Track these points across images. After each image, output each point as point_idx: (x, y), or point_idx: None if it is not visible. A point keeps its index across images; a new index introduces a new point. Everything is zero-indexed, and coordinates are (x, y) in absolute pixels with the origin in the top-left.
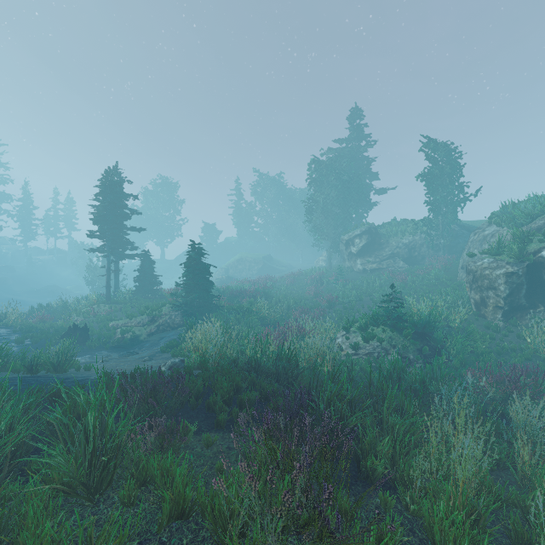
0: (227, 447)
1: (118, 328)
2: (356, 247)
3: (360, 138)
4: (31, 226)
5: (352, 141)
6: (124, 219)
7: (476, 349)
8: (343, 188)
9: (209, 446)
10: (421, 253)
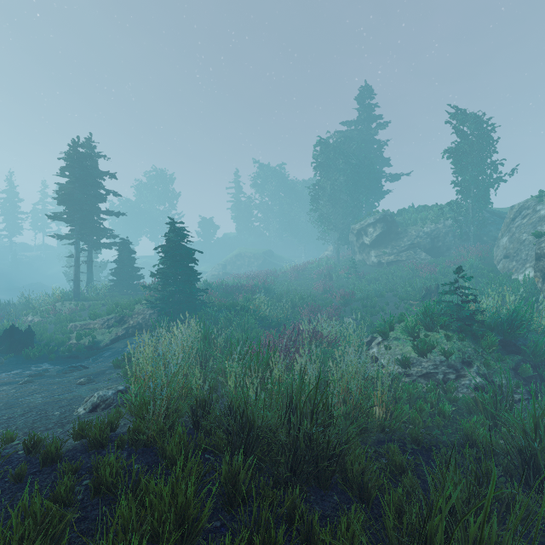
0: None
1: (77, 331)
2: (369, 237)
3: (370, 119)
4: (15, 219)
5: (362, 123)
6: (99, 200)
7: None
8: (353, 173)
9: None
10: (445, 243)
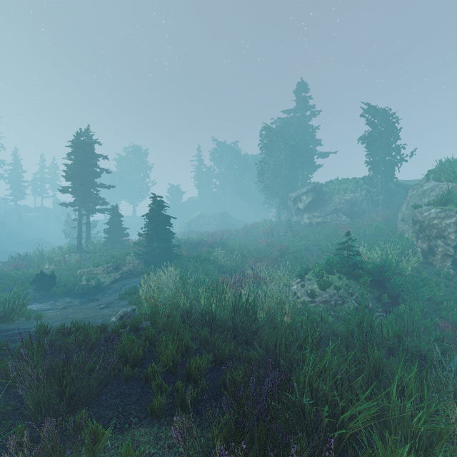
0: None
1: (85, 275)
2: (303, 203)
3: (305, 109)
4: (20, 187)
5: (299, 112)
6: (95, 177)
7: (434, 297)
8: (291, 152)
9: None
10: (361, 208)
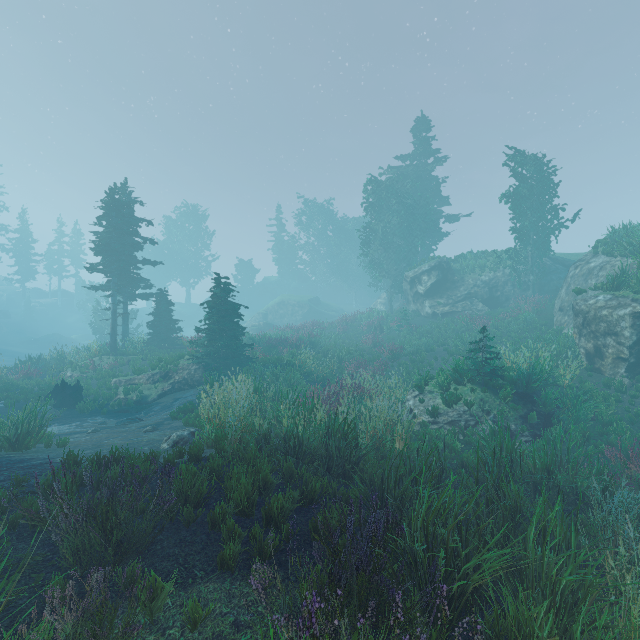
0: (234, 622)
1: (122, 386)
2: (423, 286)
3: (427, 154)
4: (29, 262)
5: (418, 158)
6: (135, 249)
7: (600, 416)
8: (407, 214)
9: (197, 624)
10: (504, 293)
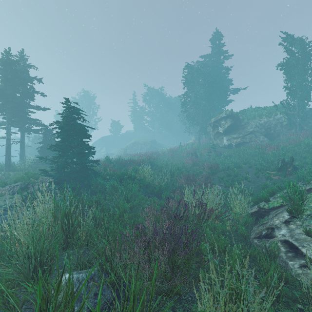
0: None
1: None
2: (222, 127)
3: (220, 53)
4: None
5: (214, 56)
6: (28, 98)
7: None
8: (209, 87)
9: None
10: (277, 131)
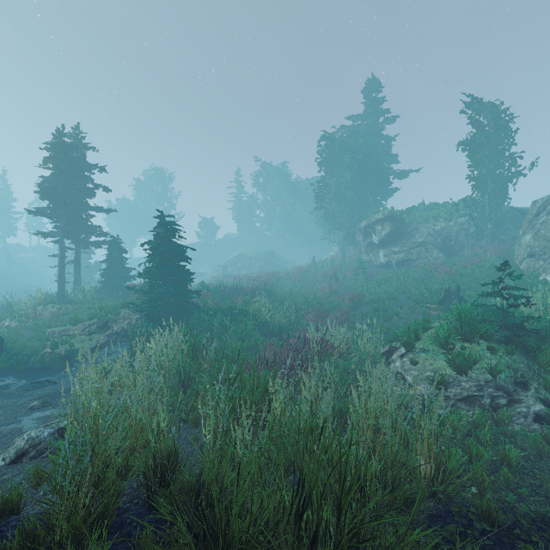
0: None
1: (55, 337)
2: (378, 236)
3: (377, 114)
4: (9, 219)
5: (369, 117)
6: (87, 195)
7: None
8: (359, 169)
9: None
10: (459, 242)
